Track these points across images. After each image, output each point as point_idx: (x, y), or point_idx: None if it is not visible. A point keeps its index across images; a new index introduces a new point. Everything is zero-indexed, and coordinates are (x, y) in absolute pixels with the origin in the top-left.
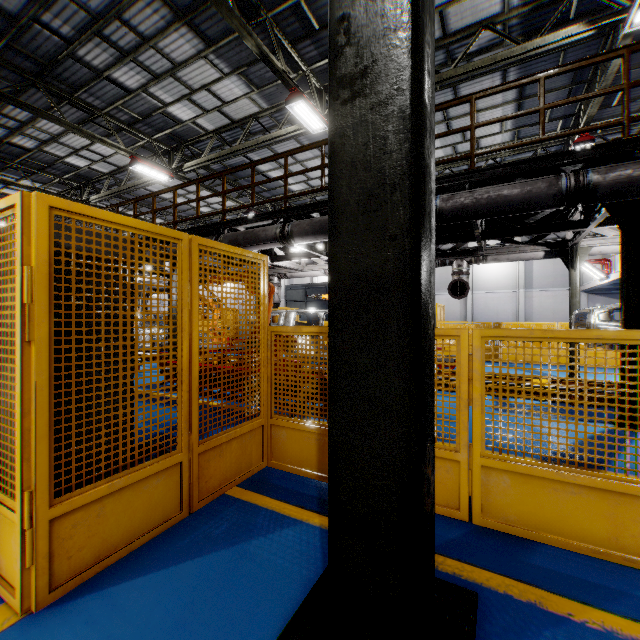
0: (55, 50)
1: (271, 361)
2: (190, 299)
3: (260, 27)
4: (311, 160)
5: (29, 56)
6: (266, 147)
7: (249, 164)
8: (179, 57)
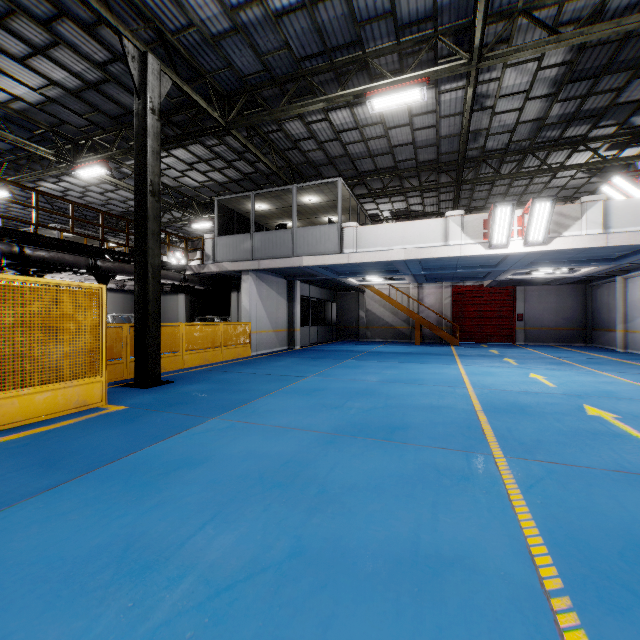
0: None
1: None
2: None
3: None
4: None
5: None
6: None
7: None
8: None
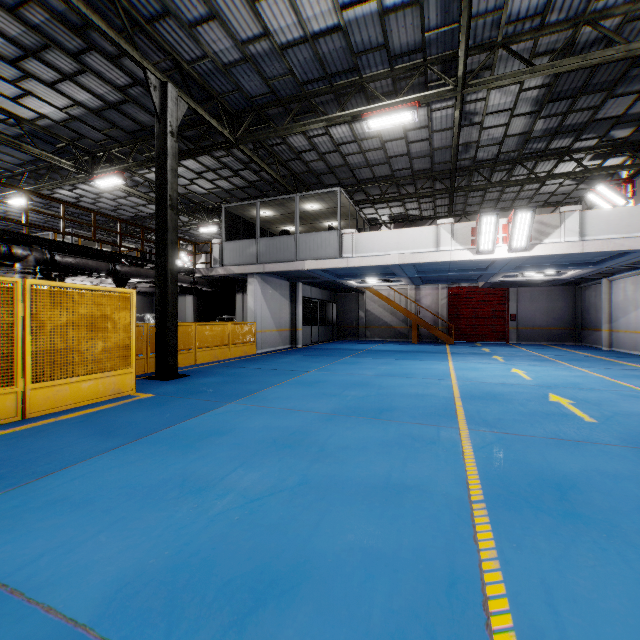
0: None
1: None
2: None
3: None
4: None
5: None
6: None
7: None
8: None
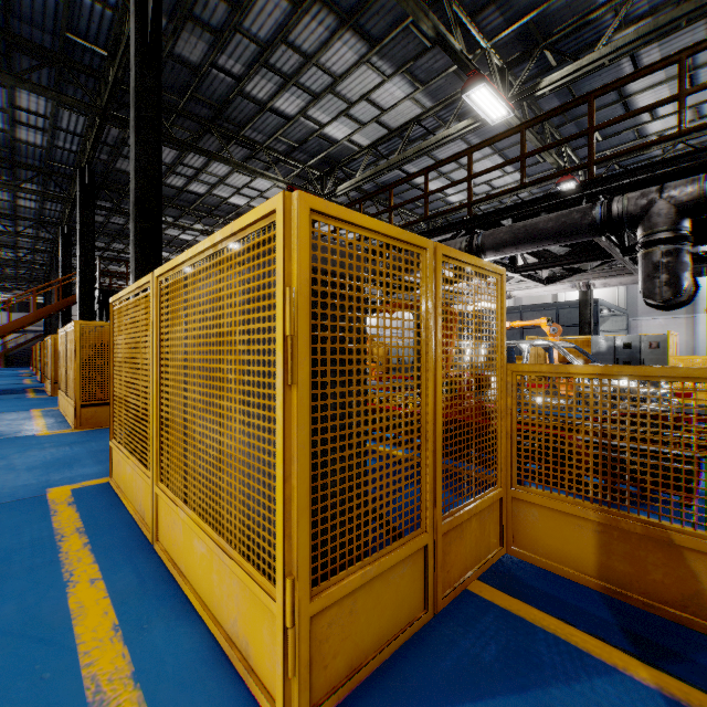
0: (227, 91)
1: (511, 411)
2: (433, 328)
3: (433, 7)
4: (478, 162)
5: (206, 103)
6: (425, 154)
7: (421, 171)
8: (340, 69)
